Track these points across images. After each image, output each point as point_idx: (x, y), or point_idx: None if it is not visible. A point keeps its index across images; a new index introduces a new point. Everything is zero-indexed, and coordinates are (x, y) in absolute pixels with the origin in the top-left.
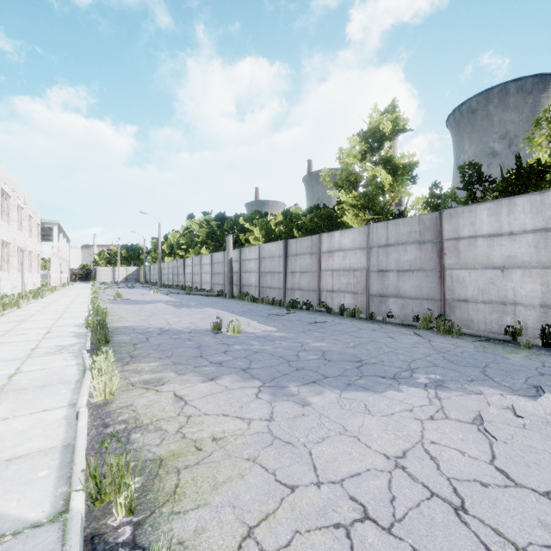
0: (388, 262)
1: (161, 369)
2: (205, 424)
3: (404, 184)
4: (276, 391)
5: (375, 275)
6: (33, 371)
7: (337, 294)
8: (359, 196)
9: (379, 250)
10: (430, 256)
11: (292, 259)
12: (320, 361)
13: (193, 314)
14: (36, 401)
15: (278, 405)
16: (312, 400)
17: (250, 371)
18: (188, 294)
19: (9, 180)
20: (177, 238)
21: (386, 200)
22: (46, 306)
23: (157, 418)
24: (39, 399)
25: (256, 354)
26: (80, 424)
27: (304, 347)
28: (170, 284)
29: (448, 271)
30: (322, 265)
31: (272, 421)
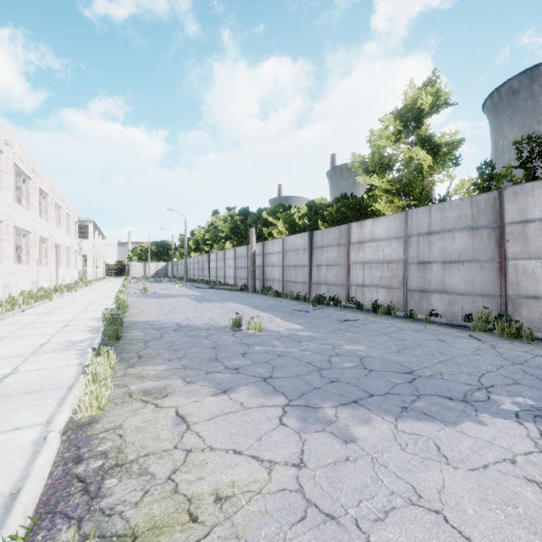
0: (431, 252)
1: (167, 375)
2: (208, 468)
3: (446, 165)
4: (306, 414)
5: (415, 267)
6: (29, 371)
7: (368, 288)
8: (393, 181)
9: (419, 238)
10: (485, 245)
11: (317, 252)
12: (359, 370)
13: (213, 309)
14: (13, 414)
15: (310, 438)
16: (358, 433)
17: (273, 381)
18: (211, 288)
19: (47, 179)
20: (203, 234)
21: (424, 183)
22: (76, 298)
23: (146, 452)
24: (17, 411)
25: (279, 358)
26: (37, 462)
27: (336, 350)
28: (196, 279)
29: (511, 262)
30: (351, 257)
31: (303, 468)
